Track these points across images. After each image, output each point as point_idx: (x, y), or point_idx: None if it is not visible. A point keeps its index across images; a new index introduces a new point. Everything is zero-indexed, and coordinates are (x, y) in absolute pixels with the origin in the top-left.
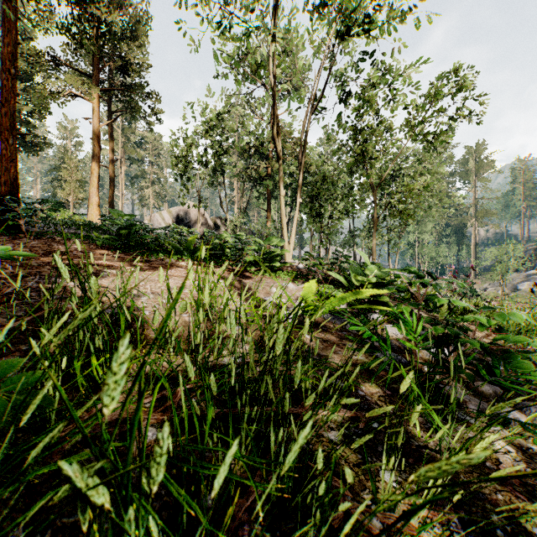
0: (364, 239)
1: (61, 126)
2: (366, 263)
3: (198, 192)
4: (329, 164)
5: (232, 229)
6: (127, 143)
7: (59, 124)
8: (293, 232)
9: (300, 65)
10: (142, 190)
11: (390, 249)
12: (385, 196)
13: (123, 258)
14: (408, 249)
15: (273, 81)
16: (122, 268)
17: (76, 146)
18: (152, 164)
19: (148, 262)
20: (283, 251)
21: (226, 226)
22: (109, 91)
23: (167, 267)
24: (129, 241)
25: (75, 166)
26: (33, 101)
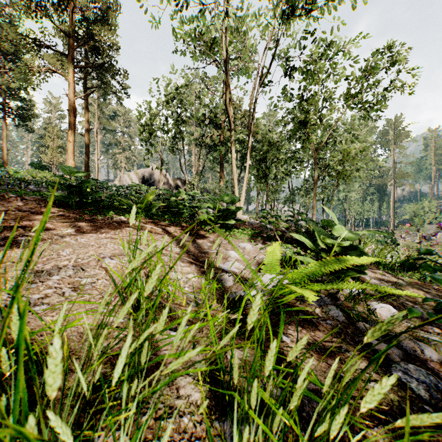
0: (302, 197)
1: (47, 101)
2: (324, 221)
3: (160, 156)
4: (272, 133)
5: (190, 188)
6: (102, 116)
7: (45, 100)
8: (243, 191)
9: (249, 45)
10: (115, 156)
11: (324, 205)
12: (320, 160)
13: (68, 217)
14: (338, 205)
15: (225, 57)
16: (55, 229)
17: (60, 118)
18: (123, 134)
19: (95, 220)
20: (237, 208)
21: (185, 185)
22: (83, 68)
23: (114, 226)
24: (82, 198)
25: (56, 134)
26: (15, 75)
